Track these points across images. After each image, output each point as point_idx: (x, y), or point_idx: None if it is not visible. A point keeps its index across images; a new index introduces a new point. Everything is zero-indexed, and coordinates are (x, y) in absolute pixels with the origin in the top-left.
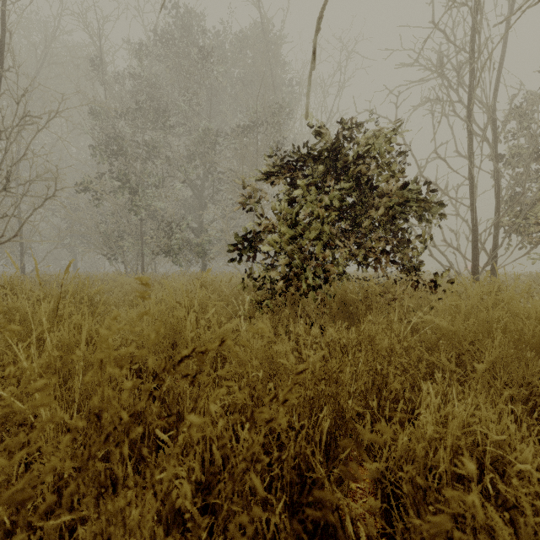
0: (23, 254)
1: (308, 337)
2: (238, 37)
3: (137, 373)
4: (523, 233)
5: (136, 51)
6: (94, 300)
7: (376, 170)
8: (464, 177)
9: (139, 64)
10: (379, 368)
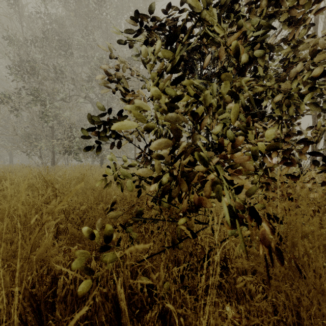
0: None
1: None
2: None
3: None
4: None
5: None
6: None
7: None
8: None
9: (44, 1)
10: None
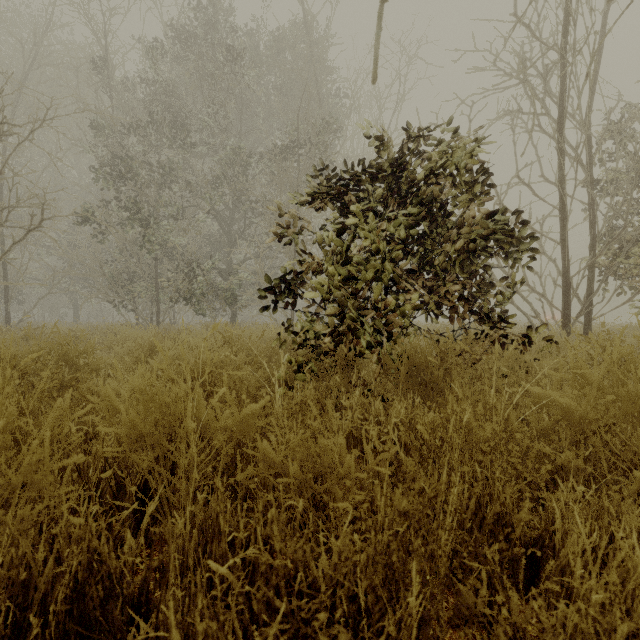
0: (8, 301)
1: (367, 415)
2: (275, 36)
3: (115, 478)
4: (623, 275)
5: (148, 49)
6: (79, 362)
7: (451, 193)
8: (553, 206)
9: (152, 66)
10: (479, 471)
